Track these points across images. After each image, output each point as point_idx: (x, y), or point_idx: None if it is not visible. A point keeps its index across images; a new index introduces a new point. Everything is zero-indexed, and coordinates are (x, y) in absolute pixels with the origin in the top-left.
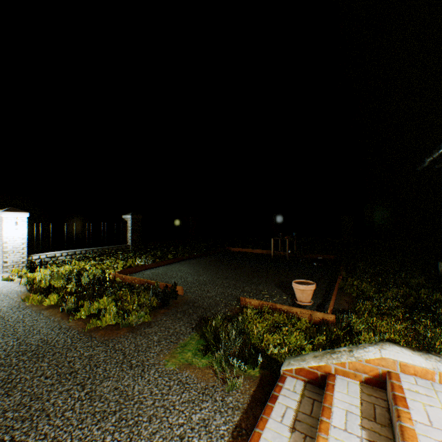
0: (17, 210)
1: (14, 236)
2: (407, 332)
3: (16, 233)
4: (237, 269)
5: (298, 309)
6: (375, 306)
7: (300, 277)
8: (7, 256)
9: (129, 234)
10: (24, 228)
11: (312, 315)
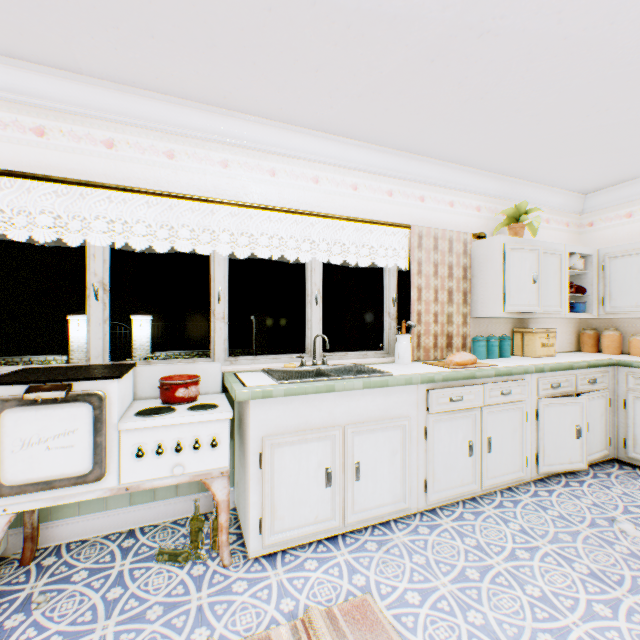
0: (144, 313)
1: (141, 335)
2: None
3: (142, 333)
4: None
5: None
6: None
7: None
8: (136, 352)
9: (254, 337)
10: (148, 329)
11: None
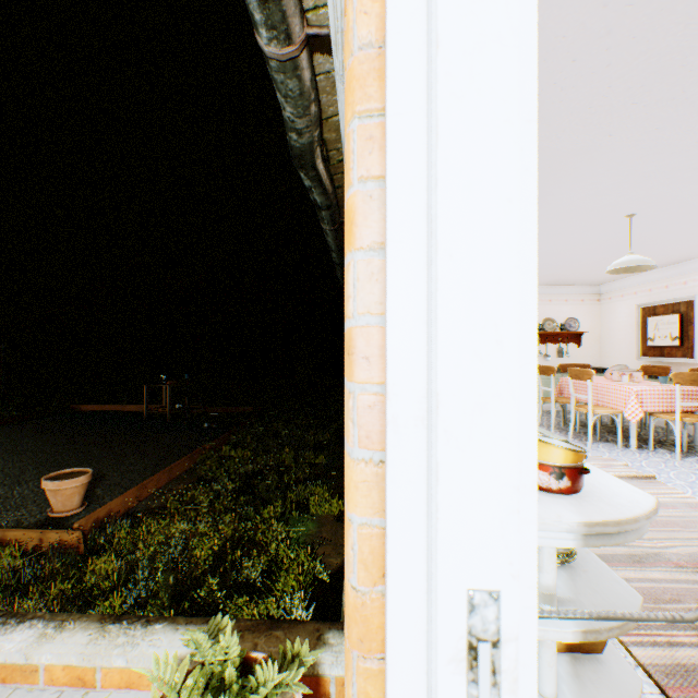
0: None
1: None
2: (184, 536)
3: None
4: (23, 453)
5: (19, 533)
6: (211, 492)
7: (142, 455)
8: None
9: None
10: None
11: (45, 539)
